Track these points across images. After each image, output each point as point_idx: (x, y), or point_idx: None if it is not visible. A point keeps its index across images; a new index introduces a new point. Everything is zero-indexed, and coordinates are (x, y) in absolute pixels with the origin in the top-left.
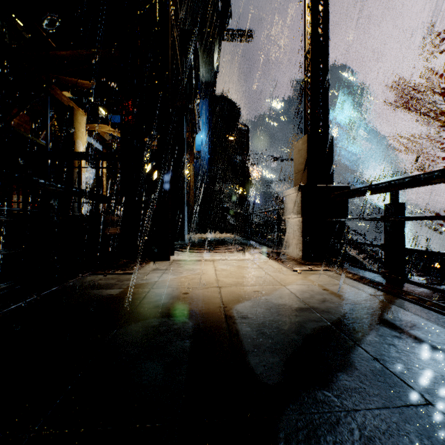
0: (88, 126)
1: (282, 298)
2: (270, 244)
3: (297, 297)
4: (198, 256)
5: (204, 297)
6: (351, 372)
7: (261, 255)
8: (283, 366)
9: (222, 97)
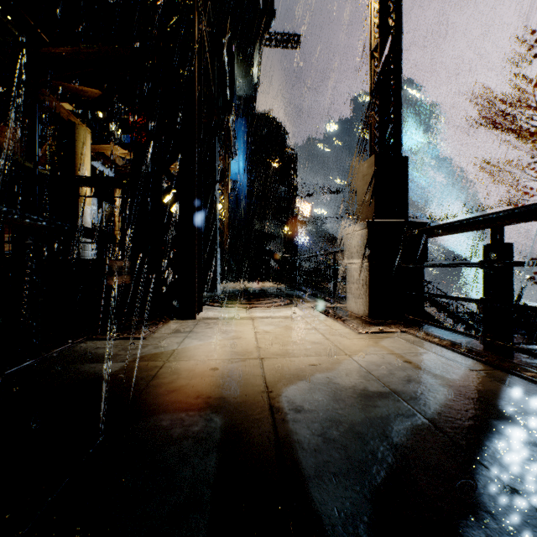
0: (95, 147)
1: (350, 376)
2: (324, 296)
3: (371, 375)
4: (233, 313)
5: (239, 375)
6: (484, 522)
7: (314, 311)
8: (369, 510)
9: (264, 115)
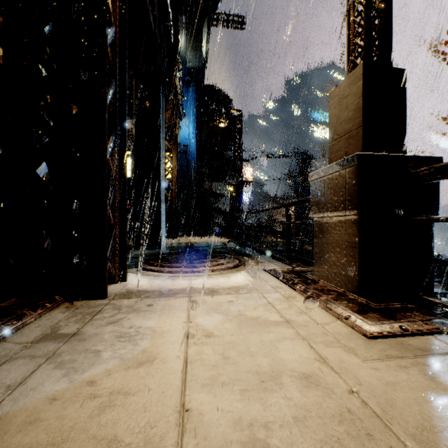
0: None
1: None
2: (275, 254)
3: None
4: (166, 283)
5: None
6: None
7: (271, 278)
8: None
9: (212, 87)
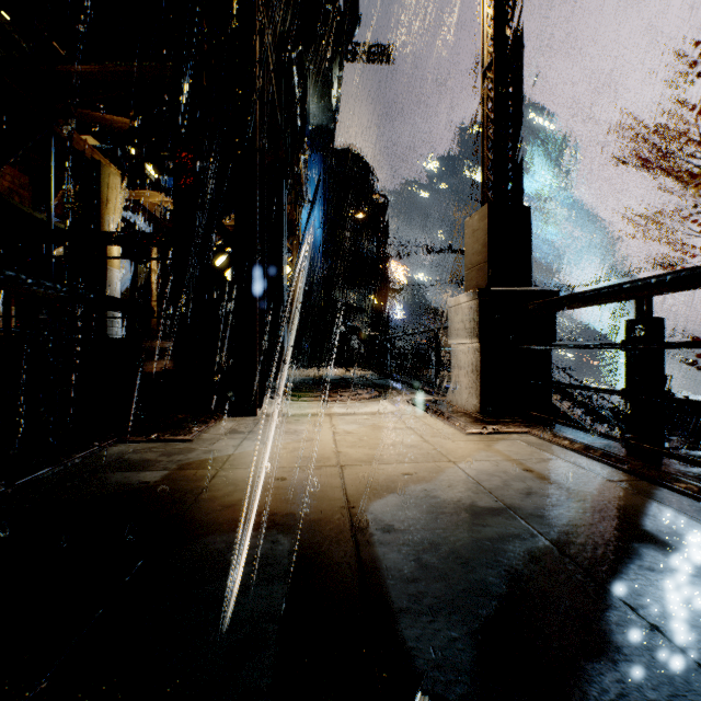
0: (126, 193)
1: (454, 488)
2: (423, 386)
3: (481, 487)
4: (305, 408)
5: (313, 486)
6: (615, 664)
7: (409, 406)
8: (473, 650)
9: (345, 151)
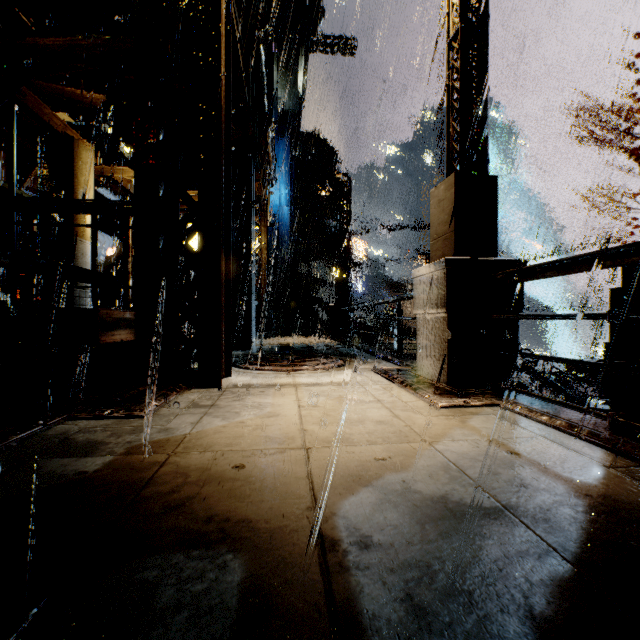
0: (100, 169)
1: (436, 479)
2: (386, 355)
3: (466, 476)
4: (271, 378)
5: (275, 477)
6: None
7: (375, 375)
8: None
9: (311, 135)
